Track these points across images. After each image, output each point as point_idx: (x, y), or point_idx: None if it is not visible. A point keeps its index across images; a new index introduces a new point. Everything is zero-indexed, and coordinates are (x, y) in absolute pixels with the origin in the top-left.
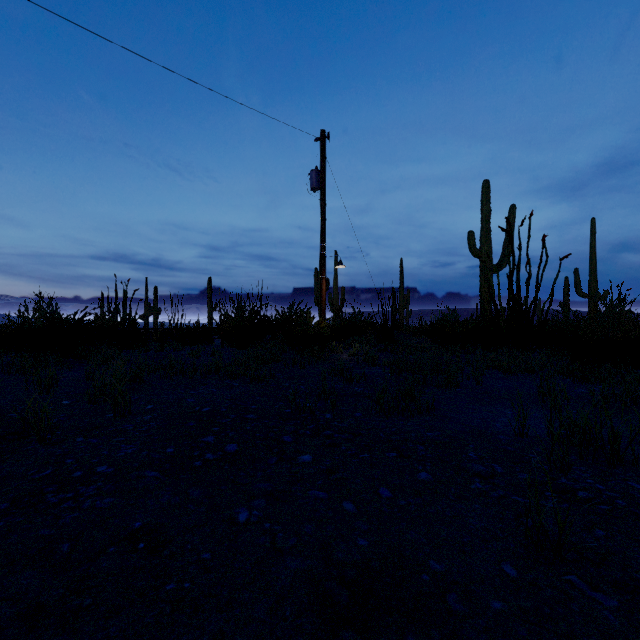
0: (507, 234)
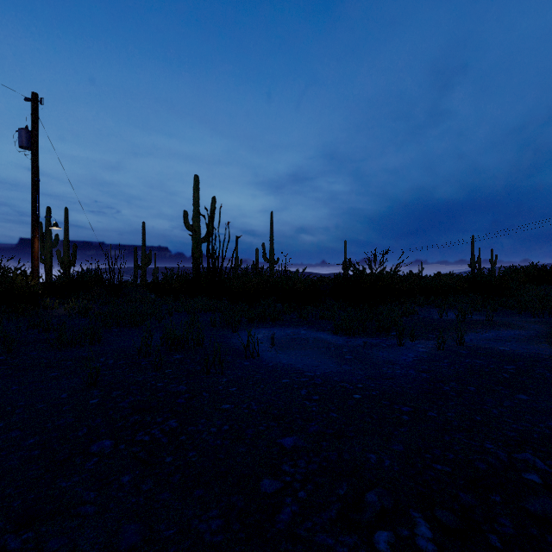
0: (210, 216)
